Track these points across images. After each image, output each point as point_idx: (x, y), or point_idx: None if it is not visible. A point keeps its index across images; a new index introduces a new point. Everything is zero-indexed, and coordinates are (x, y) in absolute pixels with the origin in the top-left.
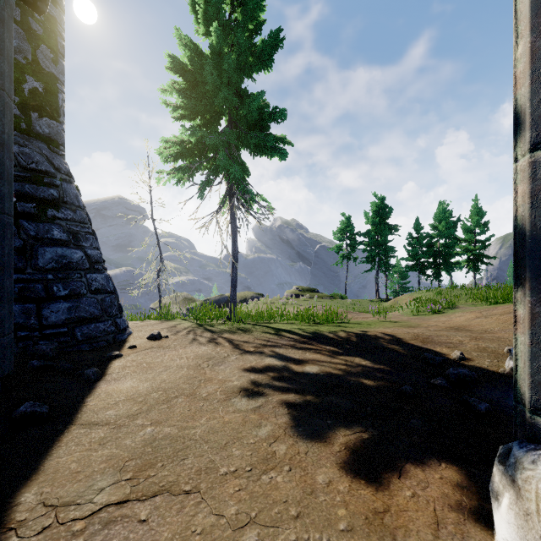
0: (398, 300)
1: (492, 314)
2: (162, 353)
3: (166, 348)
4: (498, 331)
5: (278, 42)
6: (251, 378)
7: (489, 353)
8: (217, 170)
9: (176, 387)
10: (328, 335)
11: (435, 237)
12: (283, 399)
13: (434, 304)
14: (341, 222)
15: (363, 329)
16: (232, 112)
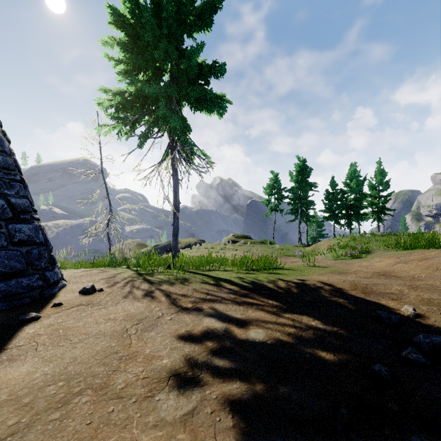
0: (318, 245)
1: (410, 259)
2: (88, 313)
3: (95, 305)
4: (426, 278)
5: (217, 3)
6: (185, 351)
7: (438, 307)
8: (158, 122)
9: (85, 372)
10: (268, 285)
11: (347, 192)
12: (225, 393)
13: (352, 250)
14: (269, 180)
15: (300, 277)
16: (174, 68)
